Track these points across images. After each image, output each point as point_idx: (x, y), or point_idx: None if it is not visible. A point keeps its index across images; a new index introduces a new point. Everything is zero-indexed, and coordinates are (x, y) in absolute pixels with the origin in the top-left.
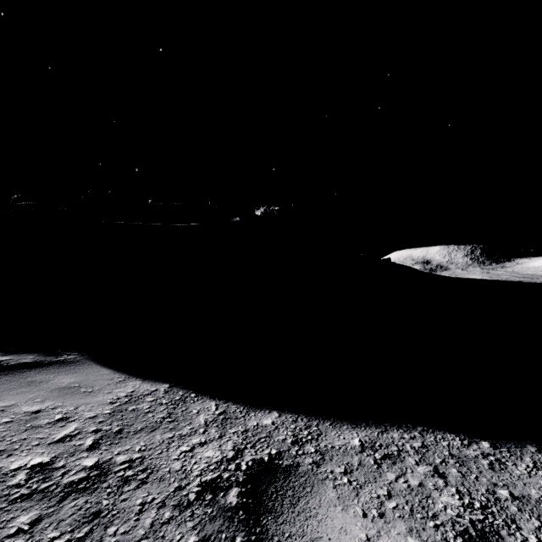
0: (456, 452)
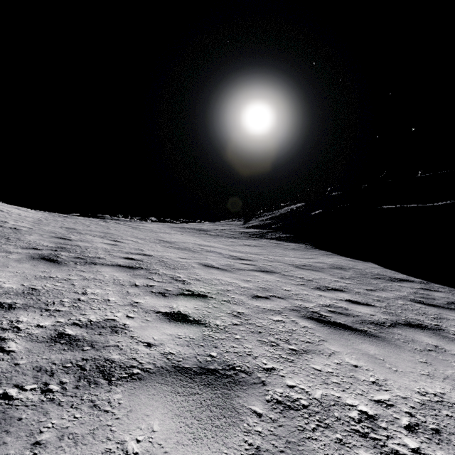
0: None
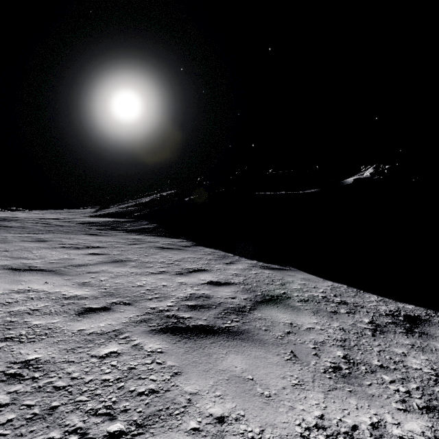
0: None
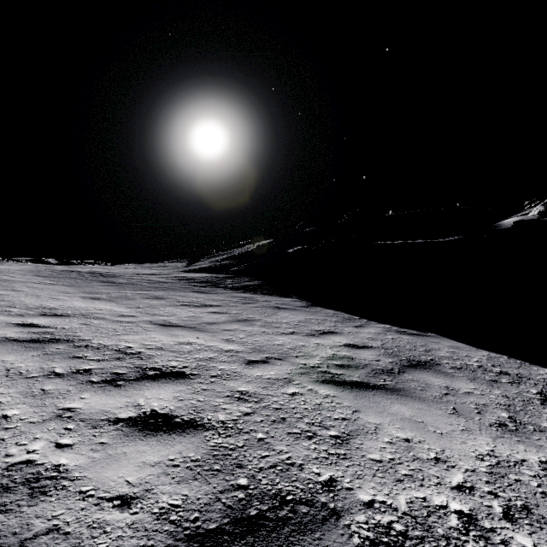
0: None
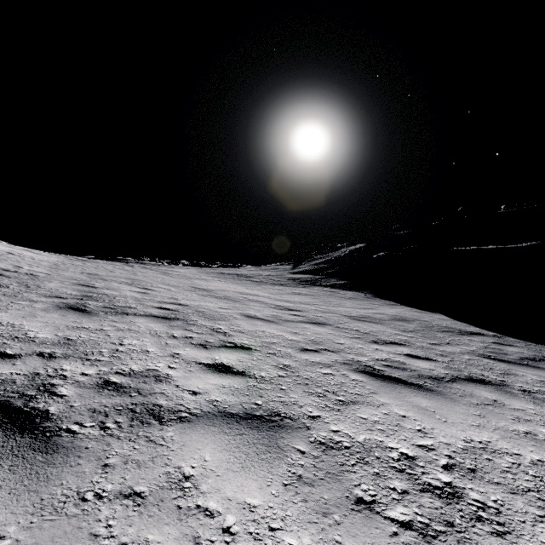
0: (544, 348)
